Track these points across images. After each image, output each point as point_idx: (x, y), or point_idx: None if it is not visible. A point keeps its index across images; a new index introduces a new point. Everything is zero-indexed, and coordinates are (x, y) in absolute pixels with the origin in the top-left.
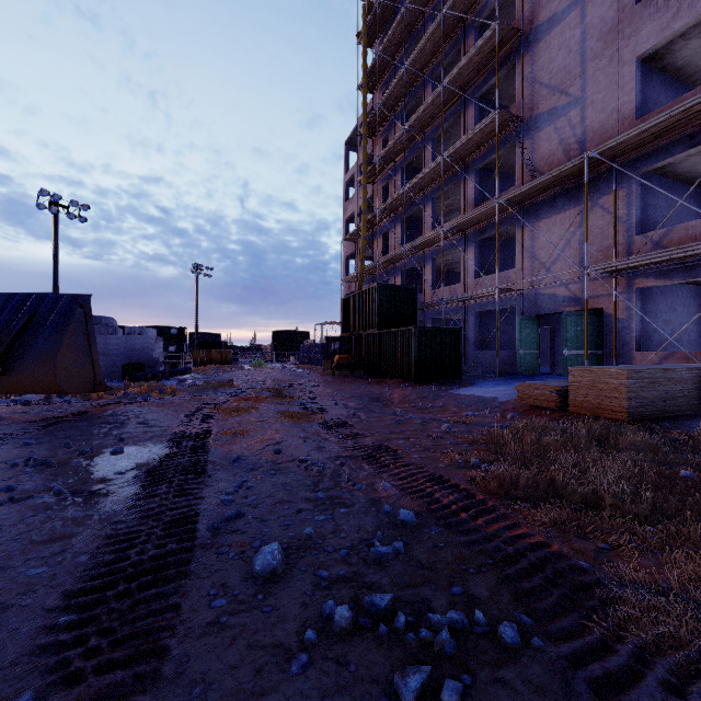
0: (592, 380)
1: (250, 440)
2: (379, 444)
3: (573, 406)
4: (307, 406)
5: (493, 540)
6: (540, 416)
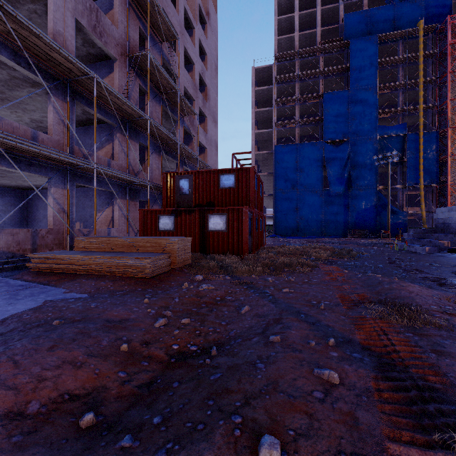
0: (183, 245)
1: (426, 289)
2: (331, 280)
3: (178, 264)
4: (406, 352)
5: (330, 264)
6: (183, 275)
